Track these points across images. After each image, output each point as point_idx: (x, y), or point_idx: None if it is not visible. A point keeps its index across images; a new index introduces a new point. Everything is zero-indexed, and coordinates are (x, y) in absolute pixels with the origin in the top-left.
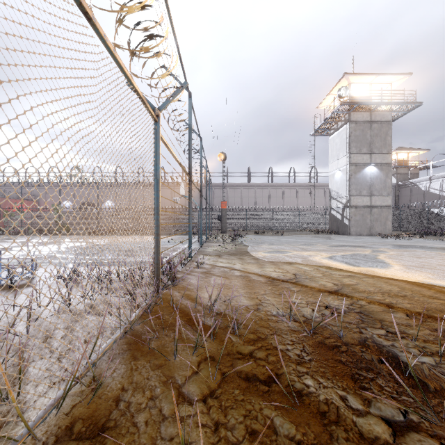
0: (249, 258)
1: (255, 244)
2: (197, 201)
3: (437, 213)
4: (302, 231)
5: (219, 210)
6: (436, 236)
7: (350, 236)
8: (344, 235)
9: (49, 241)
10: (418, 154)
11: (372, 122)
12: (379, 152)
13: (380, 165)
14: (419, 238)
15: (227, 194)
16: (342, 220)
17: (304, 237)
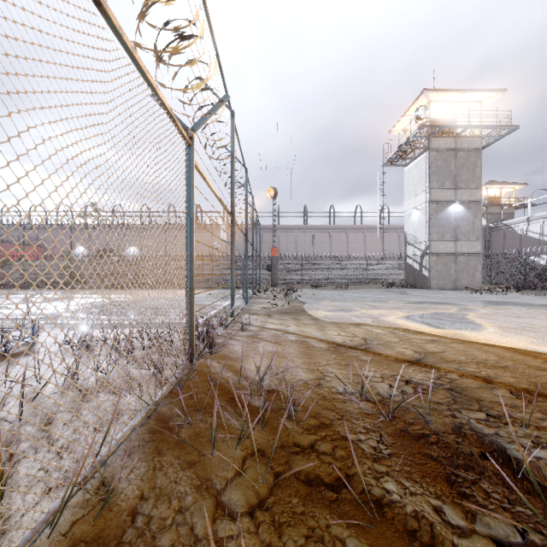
0: (306, 318)
1: (313, 300)
2: (241, 247)
3: (537, 262)
4: (371, 285)
5: (268, 258)
6: (536, 290)
7: (431, 291)
8: (423, 289)
9: (58, 297)
10: (513, 189)
11: (457, 149)
12: (466, 187)
13: (467, 203)
14: (516, 293)
15: (278, 238)
16: (420, 271)
17: (374, 291)
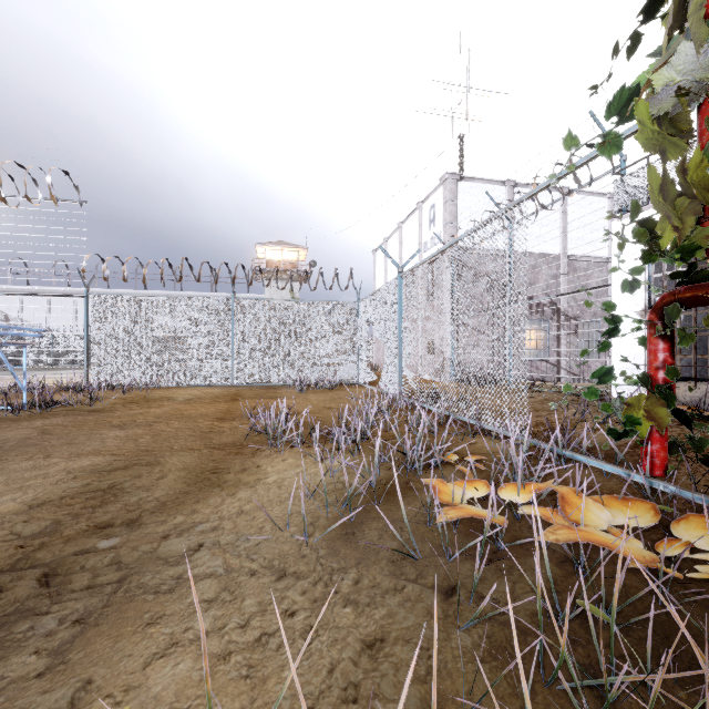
0: None
1: None
2: None
3: None
4: None
5: None
6: None
7: None
8: None
9: None
10: None
11: None
12: None
13: None
14: None
15: None
16: None
17: None
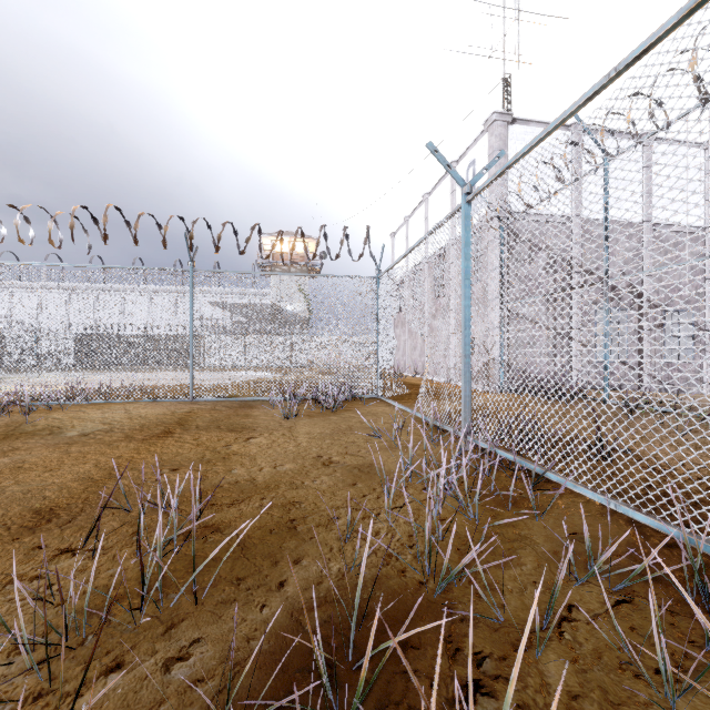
0: None
1: None
2: None
3: None
4: None
5: None
6: None
7: None
8: None
9: None
10: None
11: None
12: None
13: None
14: None
15: None
16: None
17: None
